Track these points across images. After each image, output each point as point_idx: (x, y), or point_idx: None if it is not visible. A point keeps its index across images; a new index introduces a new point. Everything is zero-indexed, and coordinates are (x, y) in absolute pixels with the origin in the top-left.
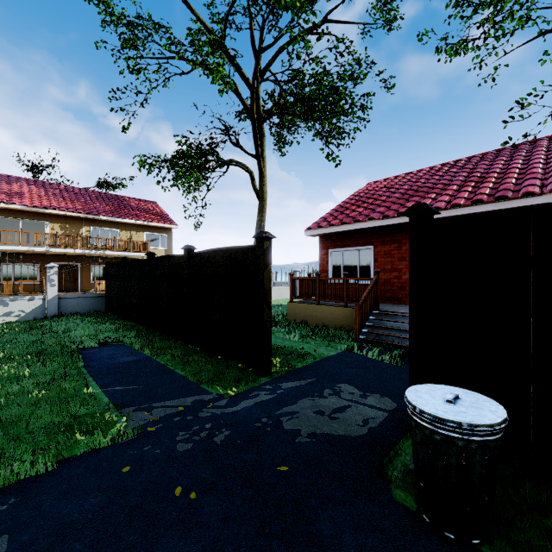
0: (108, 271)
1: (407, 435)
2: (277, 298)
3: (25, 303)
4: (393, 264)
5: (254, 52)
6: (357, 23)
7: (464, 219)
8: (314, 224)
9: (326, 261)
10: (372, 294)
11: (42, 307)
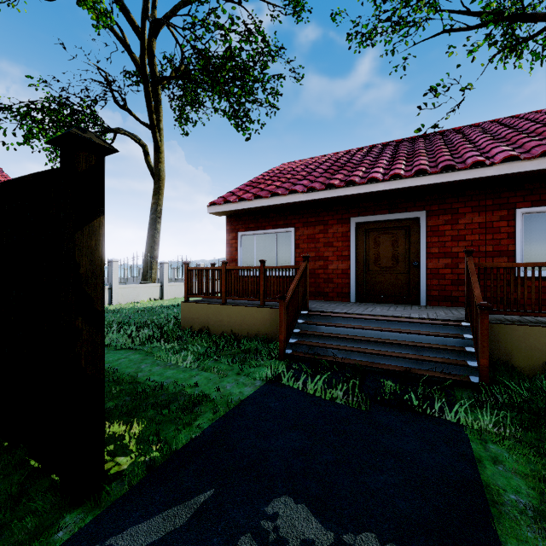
0: None
1: None
2: (175, 297)
3: None
4: (318, 250)
5: None
6: (267, 2)
7: None
8: (219, 198)
9: (235, 248)
10: (300, 288)
11: None
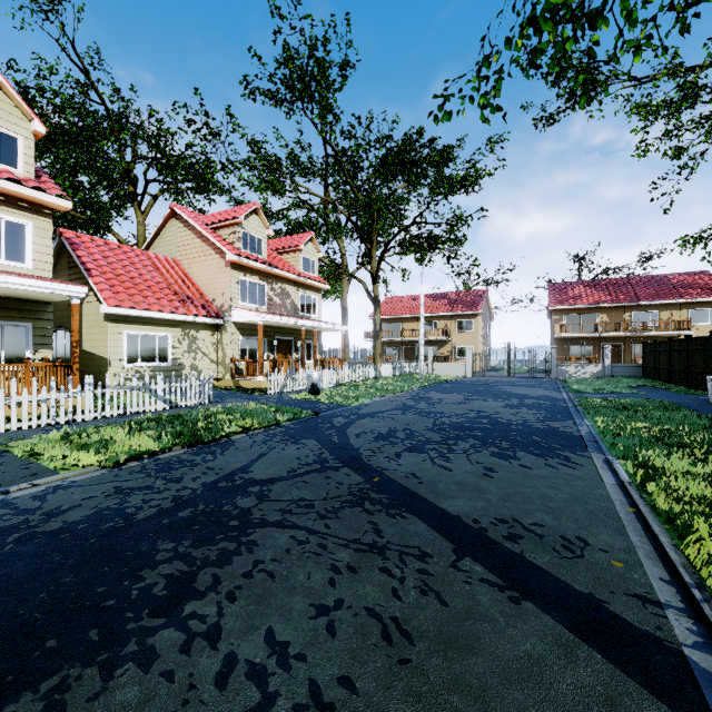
0: (644, 349)
1: None
2: None
3: (592, 368)
4: None
5: None
6: None
7: None
8: None
9: None
10: None
11: (601, 371)
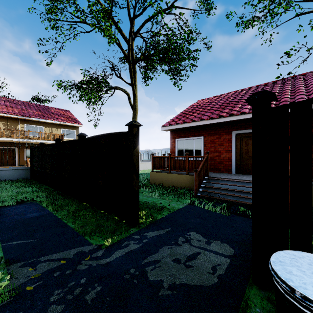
0: (32, 152)
1: (250, 281)
2: (144, 169)
3: None
4: (215, 148)
5: (130, 18)
6: (190, 9)
7: (304, 101)
8: (166, 123)
9: (174, 146)
10: (204, 166)
11: None
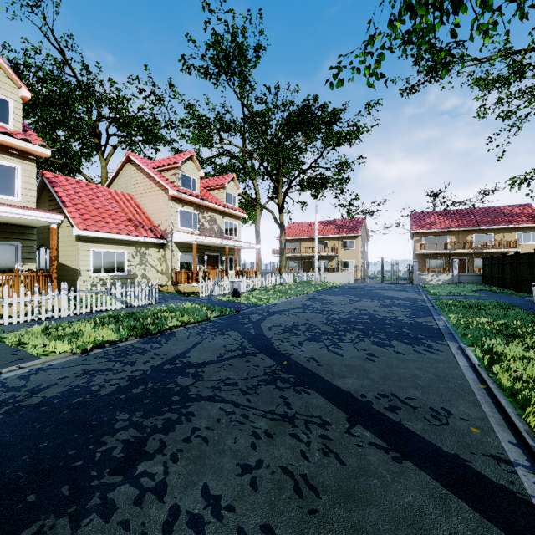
0: (483, 262)
1: None
2: None
3: (444, 276)
4: None
5: None
6: None
7: None
8: None
9: None
10: None
11: (451, 279)
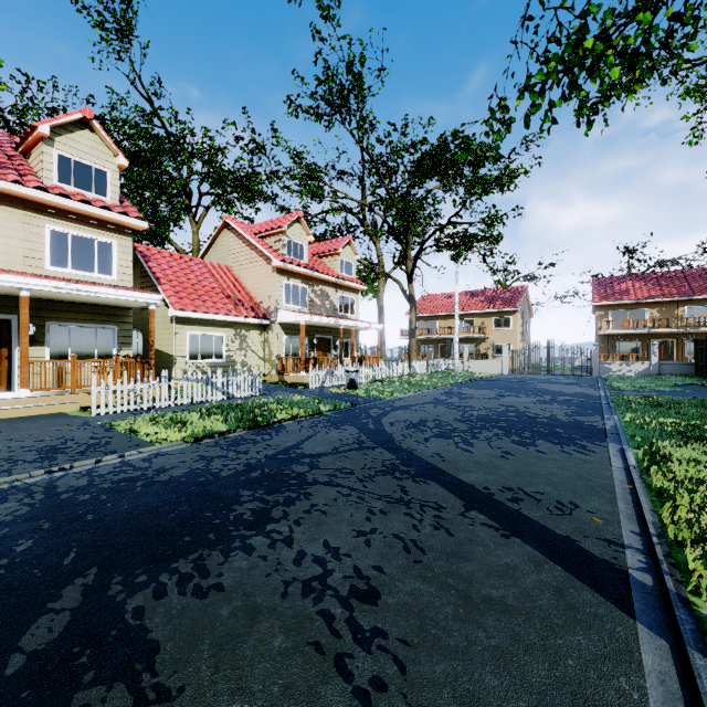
0: (696, 346)
1: None
2: None
3: (638, 365)
4: None
5: None
6: None
7: None
8: None
9: None
10: None
11: (648, 369)
